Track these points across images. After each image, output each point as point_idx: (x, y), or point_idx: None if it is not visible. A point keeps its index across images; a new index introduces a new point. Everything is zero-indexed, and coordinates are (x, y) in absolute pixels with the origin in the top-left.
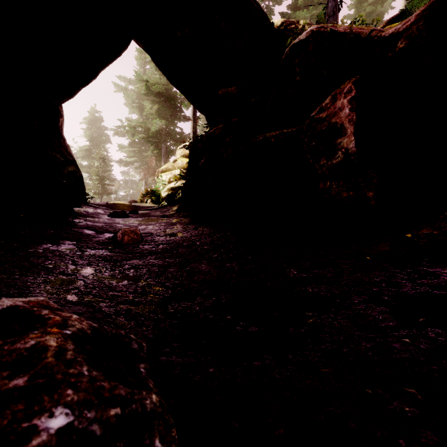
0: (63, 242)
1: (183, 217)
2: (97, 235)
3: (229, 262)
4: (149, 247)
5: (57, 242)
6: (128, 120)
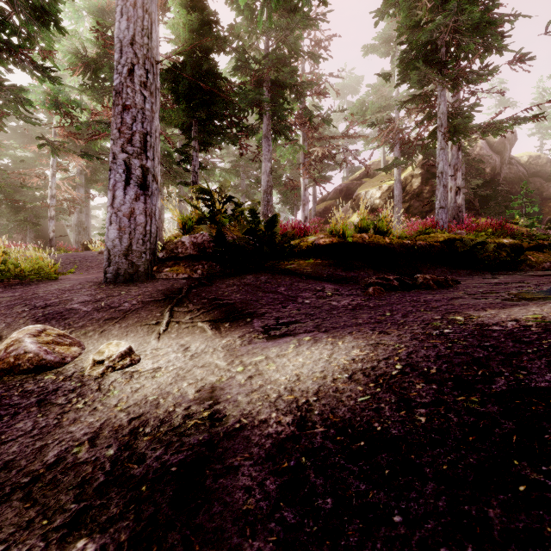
0: None
1: None
2: None
3: None
4: None
5: None
6: None
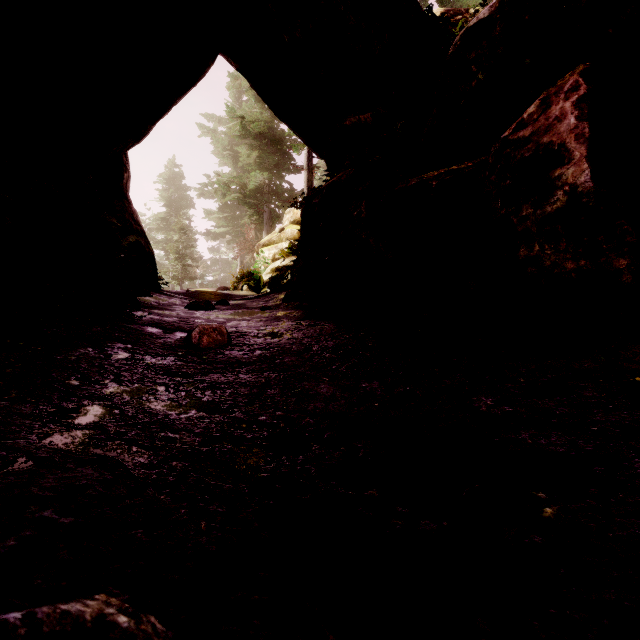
0: (111, 344)
1: (292, 309)
2: (164, 334)
3: (366, 381)
4: (238, 354)
5: (103, 344)
6: (217, 174)
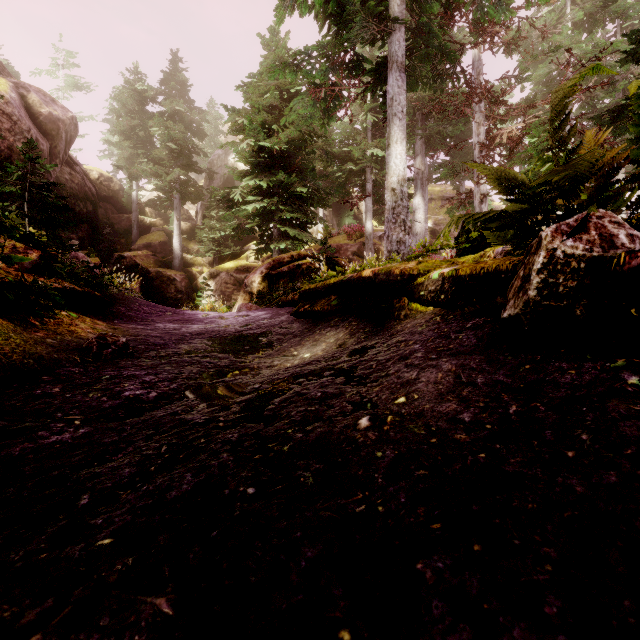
0: None
1: None
2: None
3: None
4: None
5: None
6: None
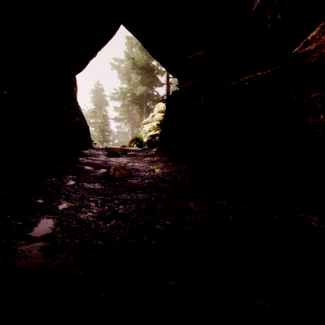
0: (65, 176)
1: (161, 156)
2: (94, 170)
3: (218, 200)
4: (136, 181)
5: (61, 176)
6: (120, 88)
